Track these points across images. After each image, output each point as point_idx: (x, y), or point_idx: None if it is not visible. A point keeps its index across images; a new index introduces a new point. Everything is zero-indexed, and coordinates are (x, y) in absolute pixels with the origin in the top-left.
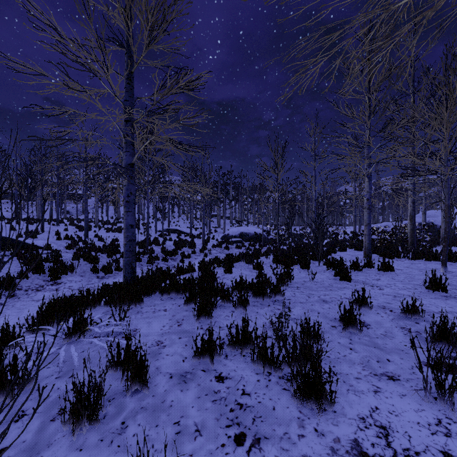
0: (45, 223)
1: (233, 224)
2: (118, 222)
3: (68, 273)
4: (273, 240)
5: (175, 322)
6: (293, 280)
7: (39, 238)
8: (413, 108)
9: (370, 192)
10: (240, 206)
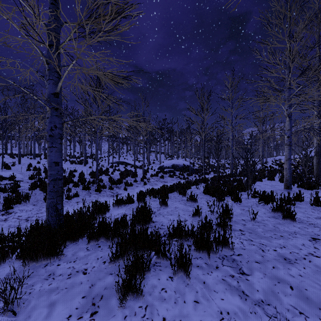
0: (25, 157)
1: (166, 158)
2: (81, 156)
3: (22, 202)
4: (197, 170)
5: (89, 304)
6: (231, 219)
7: (13, 170)
8: (318, 61)
9: (290, 130)
10: (171, 144)
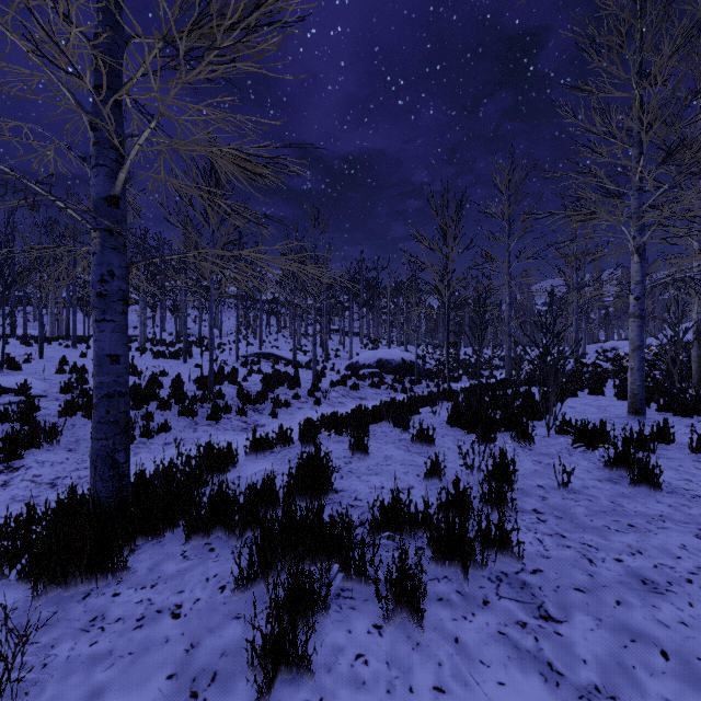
0: (54, 344)
1: (364, 345)
2: (178, 341)
3: (43, 443)
4: (432, 371)
5: (183, 695)
6: (514, 485)
7: (26, 371)
8: None
9: (643, 283)
10: (376, 316)
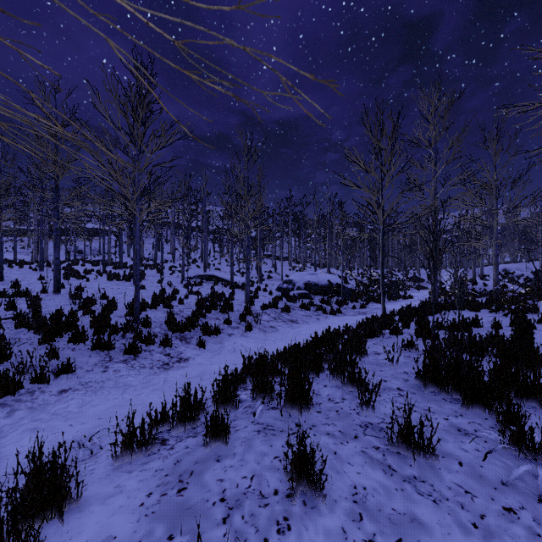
0: (26, 268)
1: (292, 267)
2: None
3: None
4: (354, 292)
5: None
6: None
7: None
8: None
9: None
10: (302, 243)
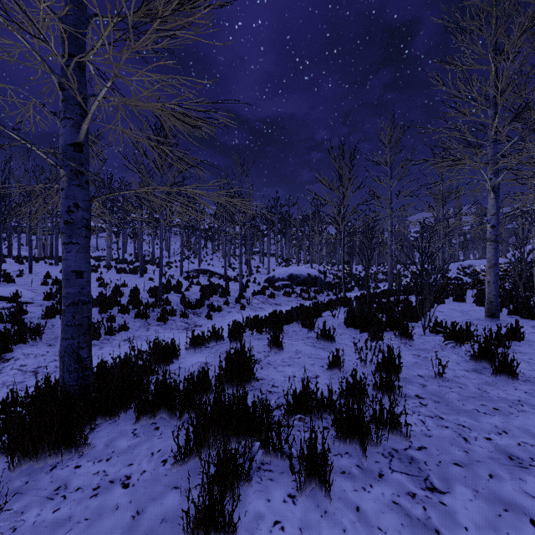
0: (41, 262)
1: (279, 263)
2: (136, 260)
3: (29, 340)
4: (331, 283)
5: None
6: (399, 375)
7: (18, 283)
8: None
9: (497, 215)
10: (288, 241)
